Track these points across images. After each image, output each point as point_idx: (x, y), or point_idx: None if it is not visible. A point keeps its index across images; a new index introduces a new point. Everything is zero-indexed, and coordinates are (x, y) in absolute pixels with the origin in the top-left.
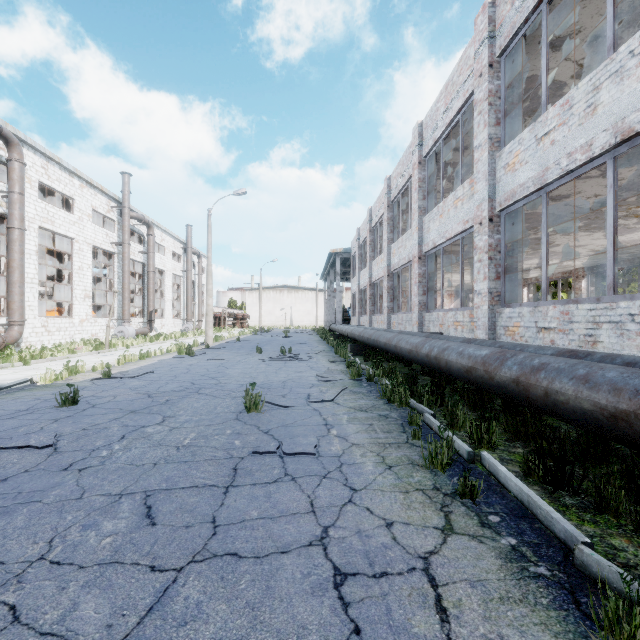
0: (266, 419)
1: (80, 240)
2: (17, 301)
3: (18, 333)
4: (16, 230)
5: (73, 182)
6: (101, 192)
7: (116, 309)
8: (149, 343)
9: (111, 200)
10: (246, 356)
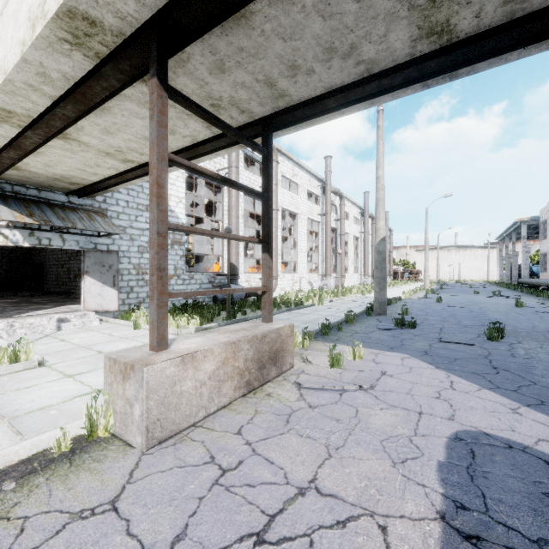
0: (528, 309)
1: (350, 234)
2: (343, 267)
3: (344, 281)
4: (343, 235)
5: (349, 205)
6: (355, 206)
7: (359, 269)
8: (389, 288)
9: (358, 208)
10: (470, 295)
